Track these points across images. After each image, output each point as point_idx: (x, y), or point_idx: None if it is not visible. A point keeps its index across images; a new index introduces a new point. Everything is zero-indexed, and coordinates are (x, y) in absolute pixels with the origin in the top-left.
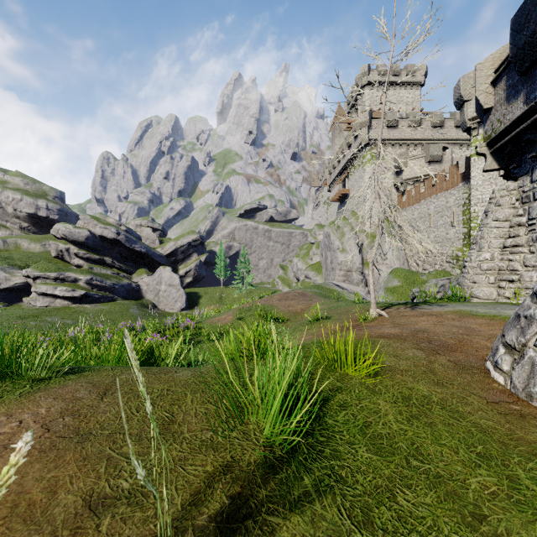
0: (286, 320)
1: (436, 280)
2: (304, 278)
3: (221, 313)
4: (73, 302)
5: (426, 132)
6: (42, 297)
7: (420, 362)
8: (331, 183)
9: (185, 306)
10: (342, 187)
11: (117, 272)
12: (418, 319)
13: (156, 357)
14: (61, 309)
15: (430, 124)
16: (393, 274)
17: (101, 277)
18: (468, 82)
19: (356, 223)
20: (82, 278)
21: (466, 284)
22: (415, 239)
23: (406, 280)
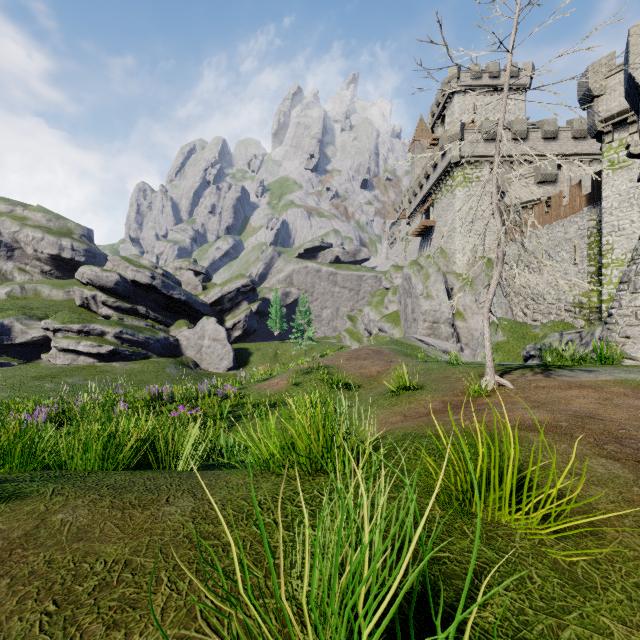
0: (358, 386)
1: (560, 334)
2: (377, 332)
3: (273, 376)
4: (99, 360)
5: (573, 111)
6: (63, 353)
7: (633, 492)
8: (410, 214)
9: (233, 365)
10: (425, 218)
11: (151, 324)
12: (566, 393)
13: (158, 455)
14: (85, 368)
15: (540, 135)
16: (494, 327)
17: (132, 330)
18: (599, 71)
19: (443, 262)
20: (110, 331)
21: (613, 339)
22: (522, 282)
23: (513, 334)
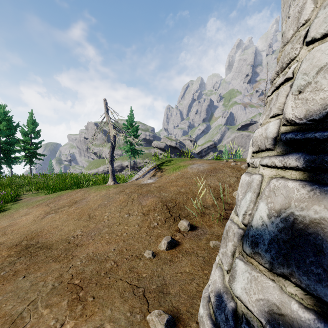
0: None
1: None
2: None
3: None
4: None
5: None
6: None
7: None
8: None
9: None
10: None
11: None
12: None
13: None
14: None
15: None
16: None
17: None
18: None
19: None
20: None
21: None
22: None
23: None
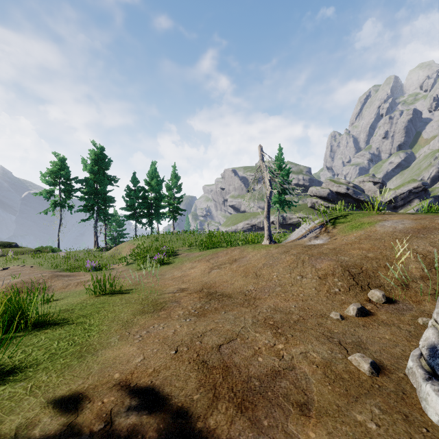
0: None
1: None
2: None
3: None
4: None
5: None
6: None
7: None
8: None
9: None
10: None
11: None
12: None
13: None
14: None
15: None
16: None
17: None
18: None
19: None
20: None
21: None
22: None
23: None
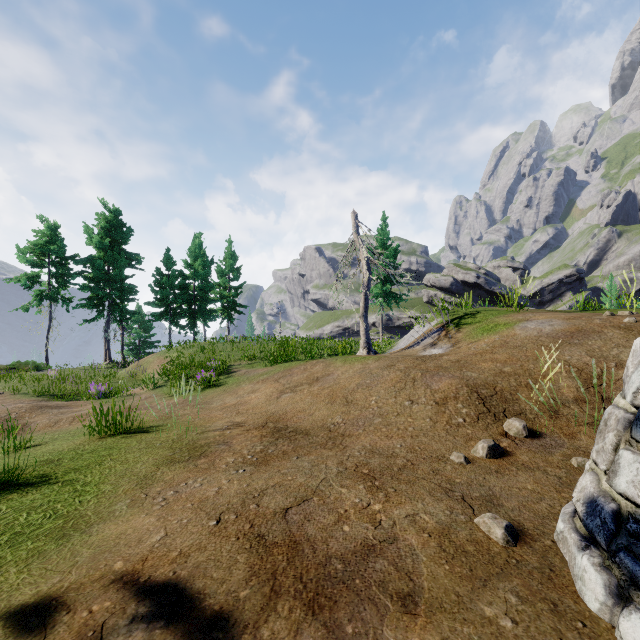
0: None
1: None
2: None
3: None
4: None
5: None
6: None
7: None
8: None
9: None
10: None
11: None
12: None
13: None
14: None
15: None
16: None
17: None
18: None
19: None
20: None
21: None
22: None
23: None
